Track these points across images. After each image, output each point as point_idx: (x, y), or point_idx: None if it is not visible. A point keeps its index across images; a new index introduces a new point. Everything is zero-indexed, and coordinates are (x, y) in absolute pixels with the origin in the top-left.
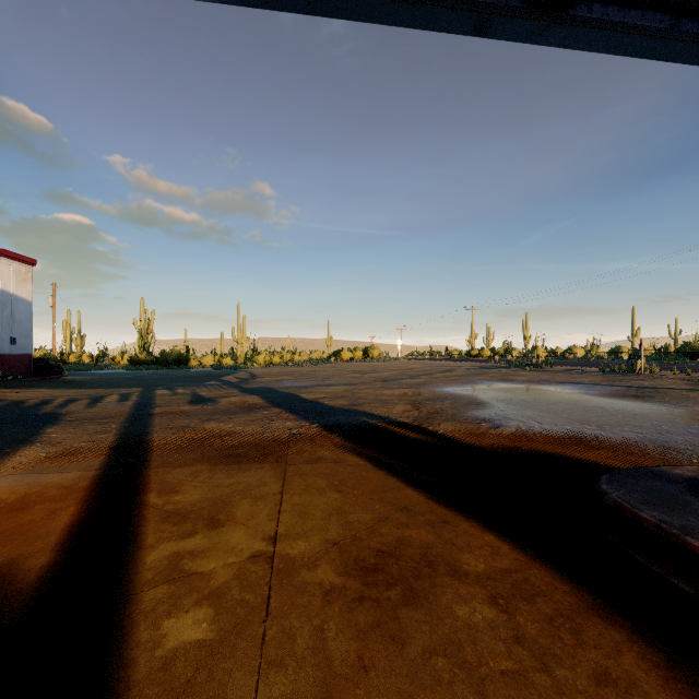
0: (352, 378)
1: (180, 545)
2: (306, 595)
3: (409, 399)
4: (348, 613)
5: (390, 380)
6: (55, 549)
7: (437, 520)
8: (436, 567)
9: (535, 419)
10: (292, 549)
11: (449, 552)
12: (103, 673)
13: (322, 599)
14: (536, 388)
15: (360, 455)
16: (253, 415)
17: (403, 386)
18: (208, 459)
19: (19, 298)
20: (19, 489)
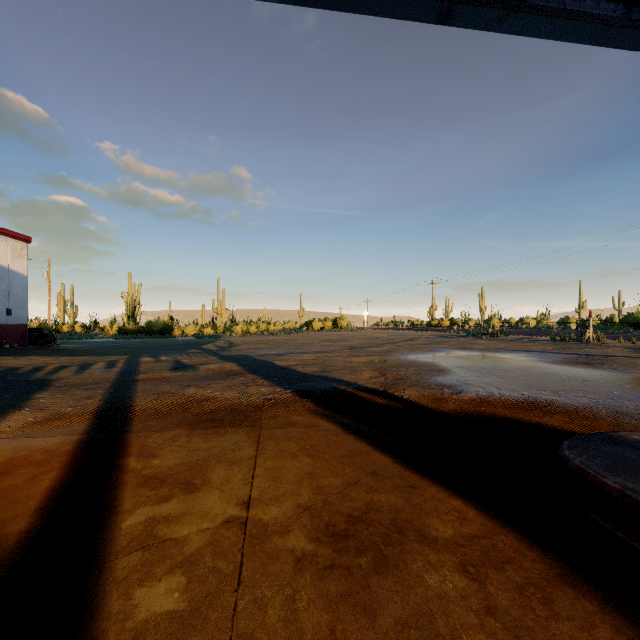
0: (322, 346)
1: (156, 510)
2: (278, 563)
3: (375, 366)
4: (320, 581)
5: (357, 348)
6: (34, 514)
7: (405, 484)
8: (405, 533)
9: (494, 385)
10: (264, 514)
11: (418, 517)
12: None
13: (294, 566)
14: (493, 355)
15: (331, 420)
16: (230, 381)
17: (370, 353)
18: (186, 423)
19: (15, 273)
20: (4, 453)
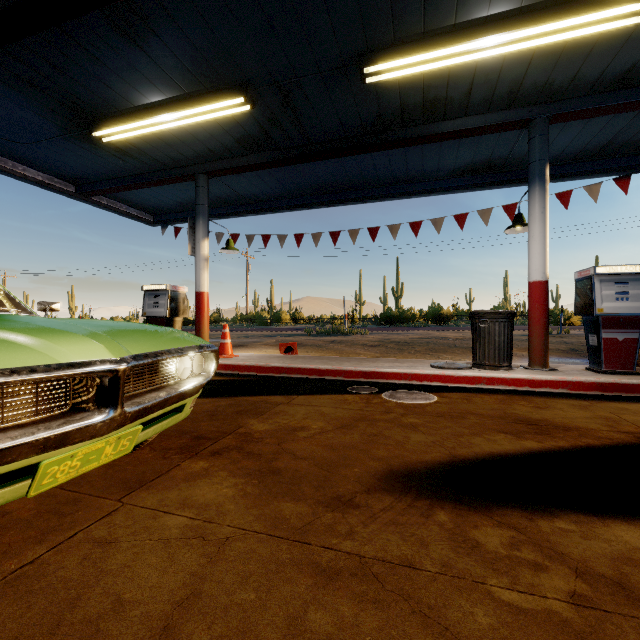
0: None
1: None
2: None
3: None
4: None
5: None
6: None
7: None
8: None
9: None
10: None
11: None
12: None
13: None
14: None
15: None
16: None
17: None
18: None
19: None
20: None
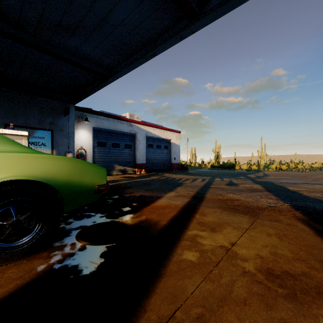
0: None
1: (199, 232)
2: (235, 268)
3: None
4: (250, 283)
5: None
6: (167, 221)
7: None
8: (322, 296)
9: None
10: (238, 250)
11: None
12: (166, 254)
13: (241, 272)
14: None
15: (309, 226)
16: (252, 194)
17: None
18: (222, 207)
19: (176, 144)
20: (166, 203)
